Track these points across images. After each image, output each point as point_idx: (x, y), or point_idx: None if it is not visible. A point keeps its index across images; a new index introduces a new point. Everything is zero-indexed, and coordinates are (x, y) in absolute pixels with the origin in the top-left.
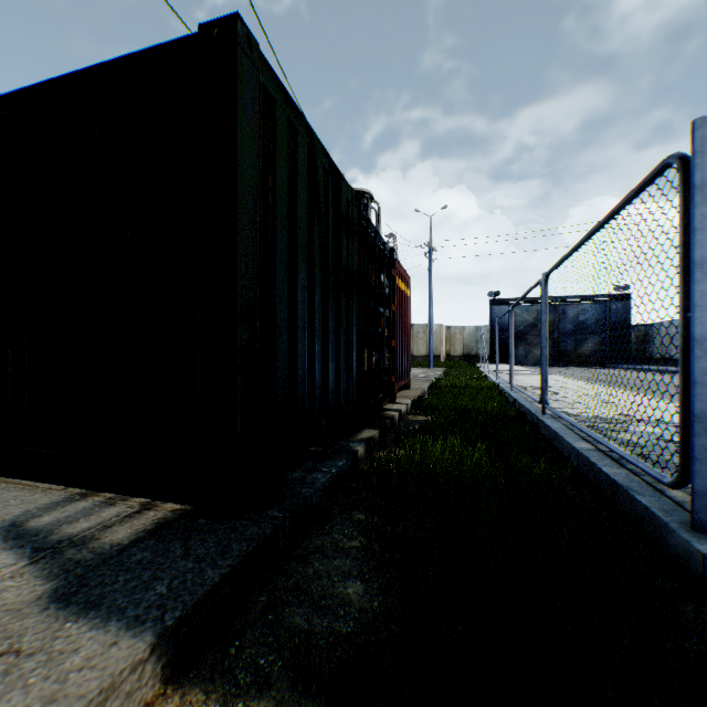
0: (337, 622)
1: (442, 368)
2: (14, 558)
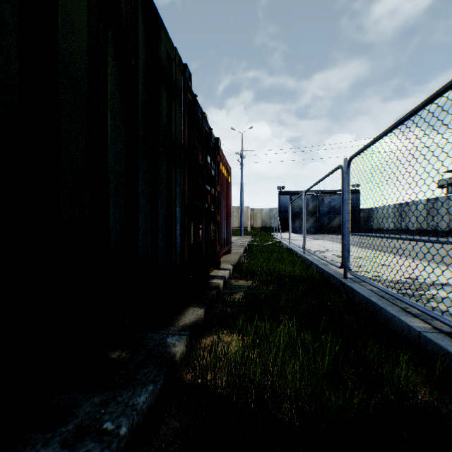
0: None
1: (249, 236)
2: None
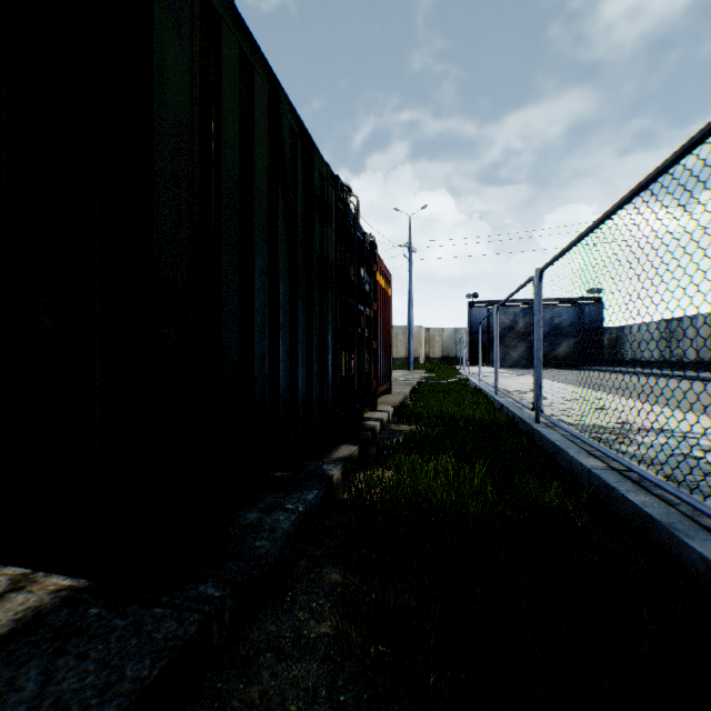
0: None
1: (422, 370)
2: None
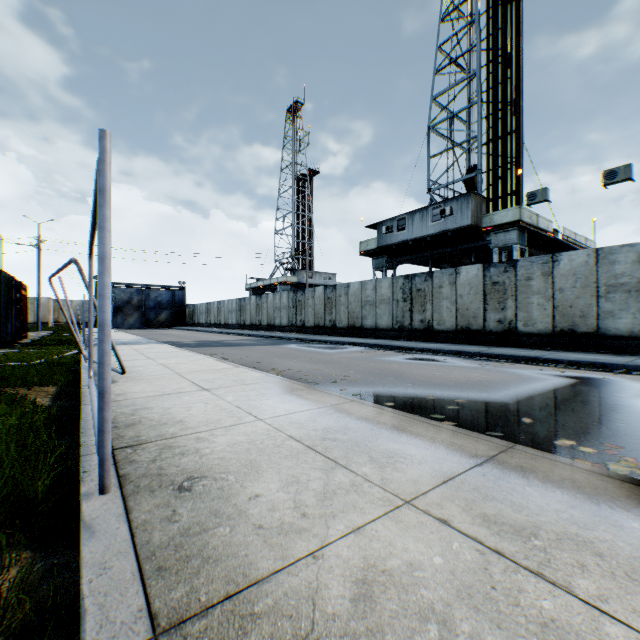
0: None
1: (51, 331)
2: None
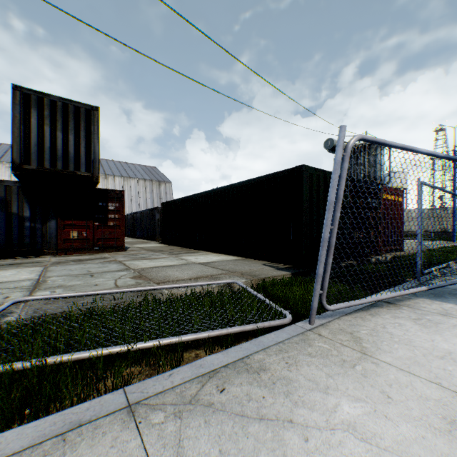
0: None
1: None
2: (268, 267)
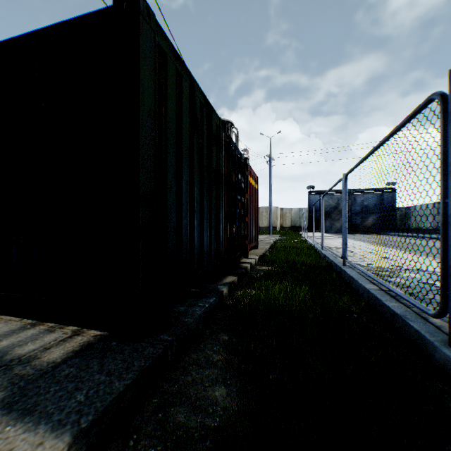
0: (207, 418)
1: (278, 235)
2: None
